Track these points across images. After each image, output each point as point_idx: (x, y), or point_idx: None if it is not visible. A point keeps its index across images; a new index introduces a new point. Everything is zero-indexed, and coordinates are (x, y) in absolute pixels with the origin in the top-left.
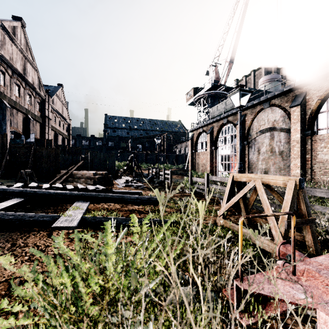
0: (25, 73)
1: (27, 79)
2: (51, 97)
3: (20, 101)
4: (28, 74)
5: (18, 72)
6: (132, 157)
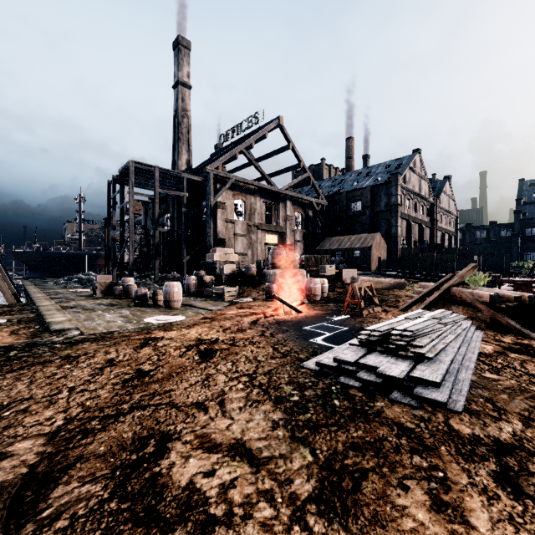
0: (420, 190)
1: (421, 195)
2: (438, 198)
3: (417, 214)
4: (421, 189)
5: (417, 193)
6: None
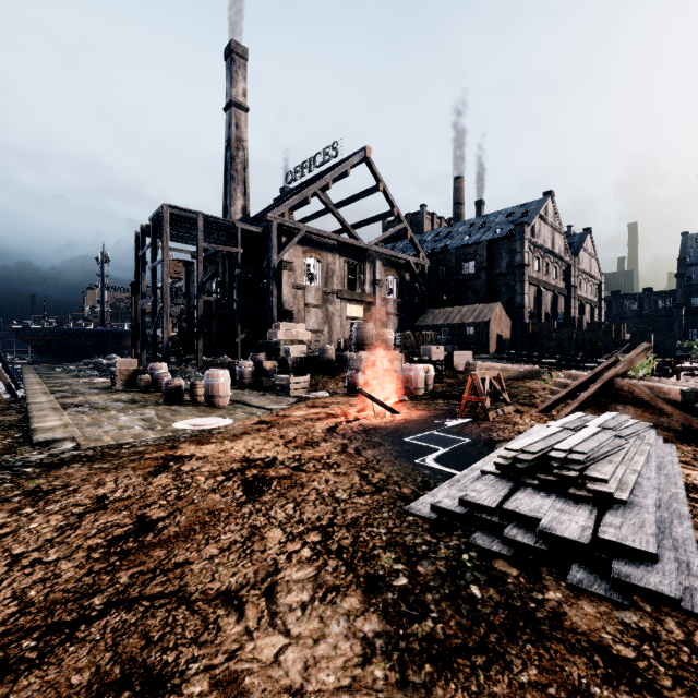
0: (553, 246)
1: (555, 253)
2: (577, 257)
3: (549, 278)
4: (555, 245)
5: (549, 250)
6: None
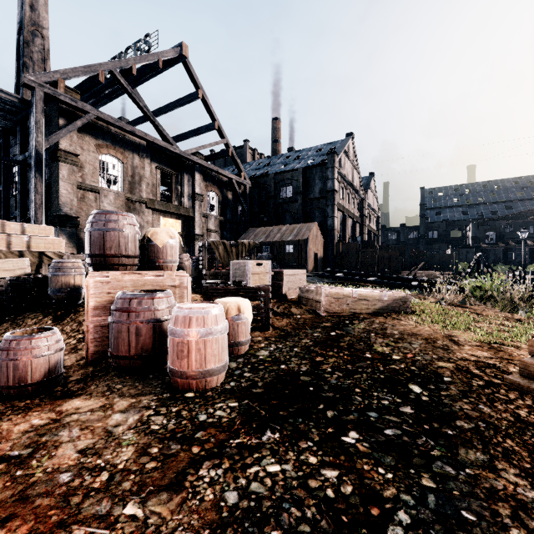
0: (353, 180)
1: (354, 186)
2: (366, 193)
3: (349, 207)
4: (354, 180)
5: (350, 183)
6: (480, 256)
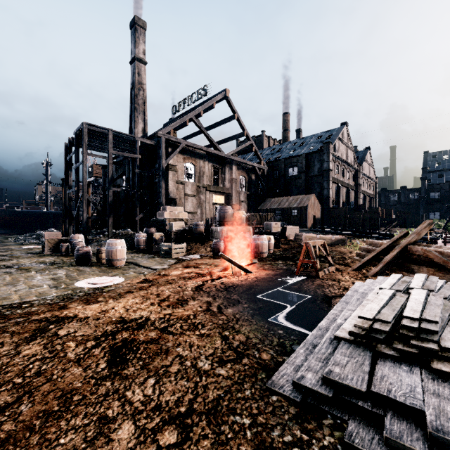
0: (347, 158)
1: (348, 162)
2: (361, 165)
3: (344, 179)
4: (348, 157)
5: (344, 161)
6: None
